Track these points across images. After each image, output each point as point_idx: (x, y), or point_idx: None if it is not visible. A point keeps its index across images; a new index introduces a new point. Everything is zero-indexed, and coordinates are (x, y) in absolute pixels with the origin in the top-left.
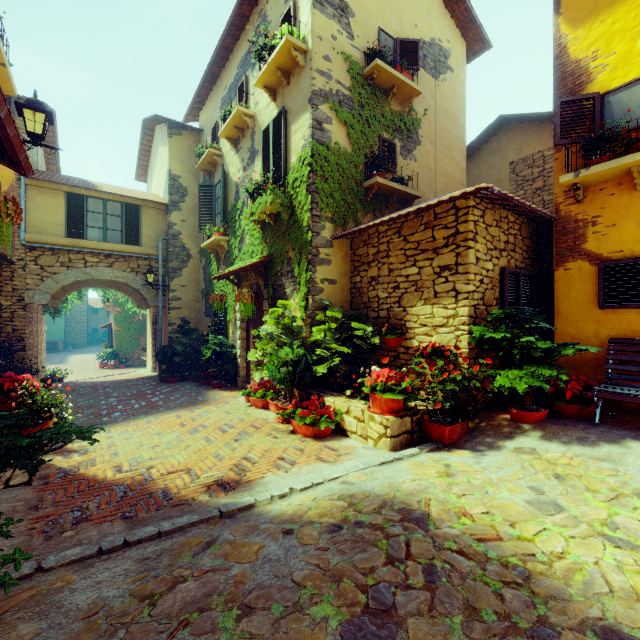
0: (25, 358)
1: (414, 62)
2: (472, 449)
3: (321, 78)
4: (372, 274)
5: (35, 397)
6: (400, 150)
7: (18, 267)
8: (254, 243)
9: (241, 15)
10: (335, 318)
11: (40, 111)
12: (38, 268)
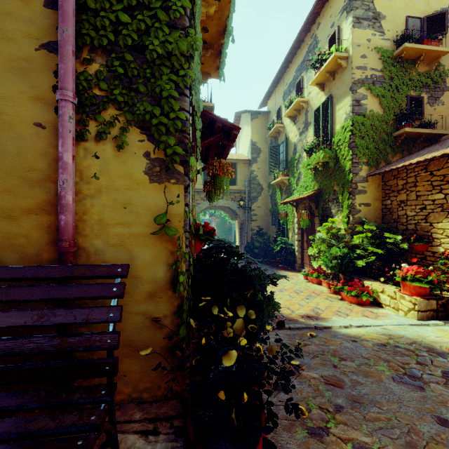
0: None
1: (441, 29)
2: None
3: (359, 71)
4: (401, 199)
5: None
6: (427, 100)
7: None
8: (308, 181)
9: (299, 41)
10: (370, 230)
11: None
12: None
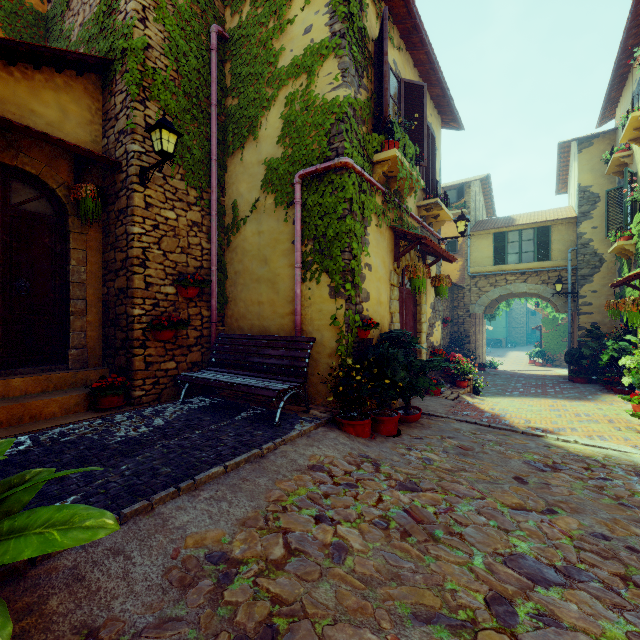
0: (470, 348)
1: None
2: None
3: None
4: None
5: (461, 366)
6: None
7: (466, 290)
8: None
9: (639, 14)
10: None
11: (463, 220)
12: (477, 289)
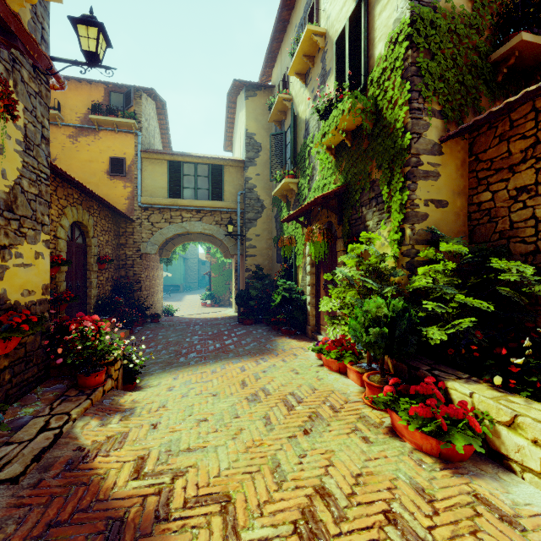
0: (141, 297)
1: None
2: None
3: None
4: (520, 183)
5: (86, 343)
6: None
7: (137, 224)
8: (325, 176)
9: None
10: (455, 254)
11: (92, 25)
12: (150, 224)
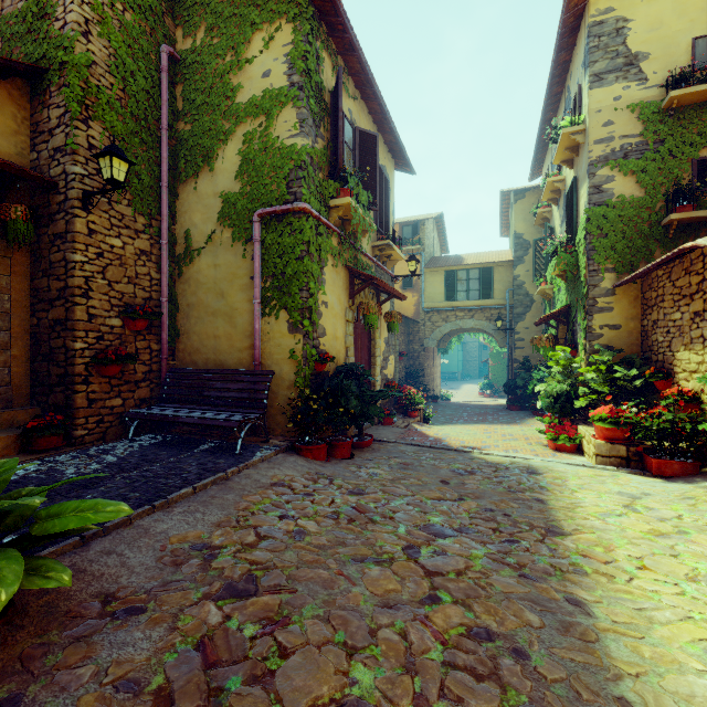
0: (424, 381)
1: None
2: (670, 481)
3: (599, 146)
4: (653, 318)
5: (412, 397)
6: None
7: (421, 325)
8: (563, 292)
9: (553, 95)
10: (603, 361)
11: (414, 260)
12: (430, 324)
